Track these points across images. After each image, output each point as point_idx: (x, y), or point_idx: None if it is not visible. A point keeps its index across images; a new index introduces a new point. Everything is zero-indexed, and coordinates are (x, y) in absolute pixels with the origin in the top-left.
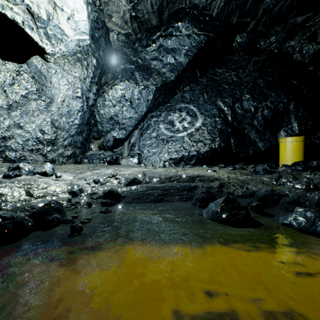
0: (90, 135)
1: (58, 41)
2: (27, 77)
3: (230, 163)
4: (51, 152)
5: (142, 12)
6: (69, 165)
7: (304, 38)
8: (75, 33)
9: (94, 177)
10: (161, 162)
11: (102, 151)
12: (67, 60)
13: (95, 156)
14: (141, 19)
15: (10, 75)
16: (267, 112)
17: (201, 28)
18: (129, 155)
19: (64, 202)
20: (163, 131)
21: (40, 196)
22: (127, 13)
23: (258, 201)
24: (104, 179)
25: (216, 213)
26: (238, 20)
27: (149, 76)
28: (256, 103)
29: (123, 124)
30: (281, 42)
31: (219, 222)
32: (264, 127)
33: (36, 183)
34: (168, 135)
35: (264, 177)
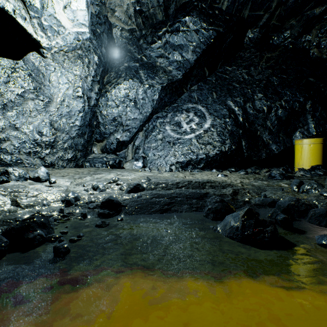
0: (92, 137)
1: (54, 33)
2: (24, 75)
3: (241, 167)
4: (50, 155)
5: (147, 6)
6: (69, 169)
7: (322, 32)
8: (73, 24)
9: (93, 182)
10: (167, 166)
11: (105, 154)
12: (67, 57)
13: (97, 159)
14: (146, 13)
15: (4, 72)
16: (282, 112)
17: (210, 22)
18: (133, 158)
19: (56, 212)
20: (170, 133)
21: (28, 206)
22: (131, 7)
23: (283, 212)
24: (104, 185)
25: (235, 229)
26: (250, 14)
27: (154, 75)
28: (269, 103)
29: (127, 126)
30: (297, 37)
31: (239, 241)
32: (278, 128)
33: (25, 190)
34: (174, 137)
35: (282, 182)
